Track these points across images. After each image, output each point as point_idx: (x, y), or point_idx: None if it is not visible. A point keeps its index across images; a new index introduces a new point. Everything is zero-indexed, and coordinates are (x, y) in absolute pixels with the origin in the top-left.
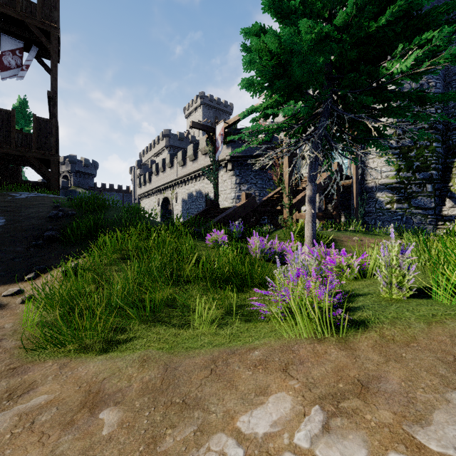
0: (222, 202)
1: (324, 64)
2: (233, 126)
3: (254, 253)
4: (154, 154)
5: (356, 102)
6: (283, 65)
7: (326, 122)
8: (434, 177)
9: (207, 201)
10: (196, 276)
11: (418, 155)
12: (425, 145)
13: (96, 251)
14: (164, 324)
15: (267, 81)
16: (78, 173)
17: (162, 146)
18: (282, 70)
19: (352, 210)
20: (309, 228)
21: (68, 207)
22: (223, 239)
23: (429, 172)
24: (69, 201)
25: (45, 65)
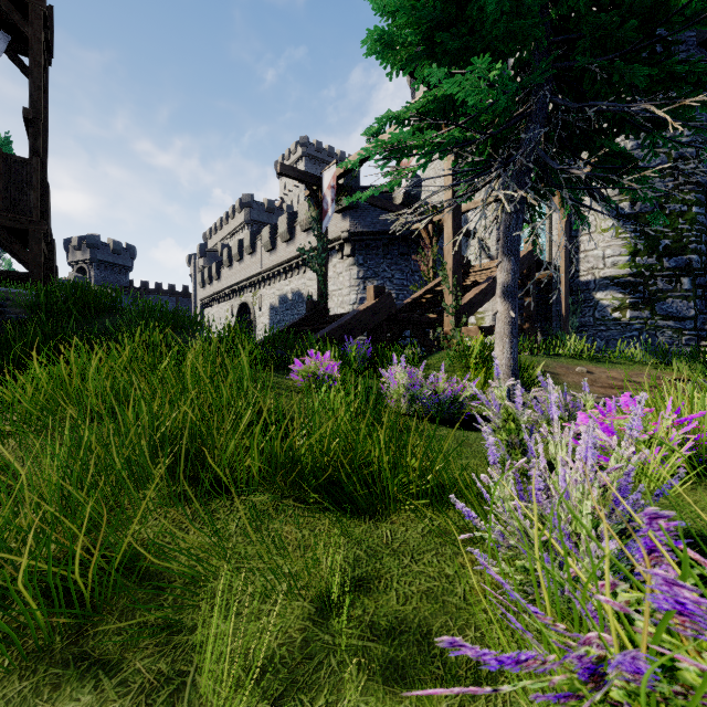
0: (335, 310)
1: (538, 9)
2: (352, 172)
3: (396, 401)
4: (227, 234)
5: (607, 85)
6: (456, 6)
7: (541, 131)
8: (695, 264)
9: (307, 304)
10: (244, 471)
11: (667, 228)
12: (679, 211)
13: (4, 400)
14: (92, 676)
15: (422, 39)
16: (103, 264)
17: (240, 221)
18: (455, 11)
19: (554, 322)
20: (505, 348)
21: (22, 307)
22: (329, 371)
23: (687, 256)
24: (38, 299)
25: (26, 68)
